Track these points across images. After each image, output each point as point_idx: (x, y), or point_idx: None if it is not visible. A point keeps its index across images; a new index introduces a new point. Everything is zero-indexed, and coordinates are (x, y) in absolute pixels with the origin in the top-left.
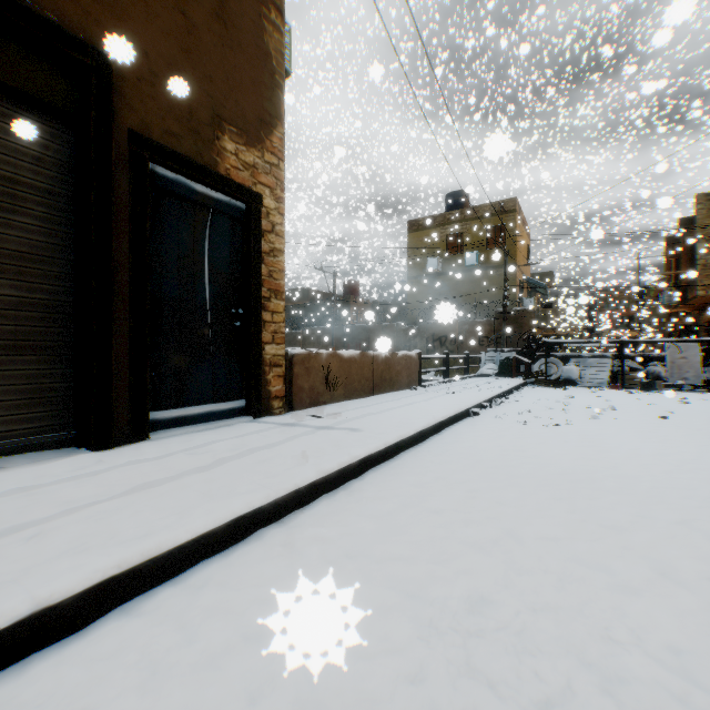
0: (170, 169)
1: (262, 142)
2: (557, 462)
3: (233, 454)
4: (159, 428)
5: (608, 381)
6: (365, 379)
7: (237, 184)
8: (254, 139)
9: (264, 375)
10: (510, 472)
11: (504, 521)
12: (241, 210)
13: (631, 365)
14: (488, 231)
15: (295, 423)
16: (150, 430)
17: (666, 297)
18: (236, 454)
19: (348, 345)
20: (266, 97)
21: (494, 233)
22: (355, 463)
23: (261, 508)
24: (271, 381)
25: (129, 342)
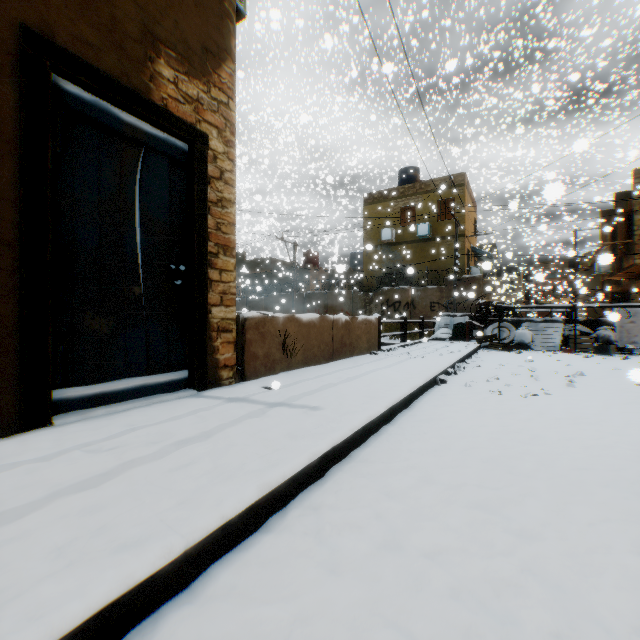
0: (85, 88)
1: (208, 75)
2: (565, 450)
3: (149, 451)
4: (70, 409)
5: (560, 344)
6: (325, 345)
7: (177, 119)
8: (198, 70)
9: (211, 341)
10: (514, 467)
11: (549, 579)
12: (182, 151)
13: (581, 329)
14: (438, 204)
15: (244, 398)
16: (57, 413)
17: (602, 266)
18: (154, 451)
19: (308, 310)
20: (213, 24)
21: (443, 206)
22: (314, 461)
23: (155, 574)
24: (219, 348)
25: (21, 301)
